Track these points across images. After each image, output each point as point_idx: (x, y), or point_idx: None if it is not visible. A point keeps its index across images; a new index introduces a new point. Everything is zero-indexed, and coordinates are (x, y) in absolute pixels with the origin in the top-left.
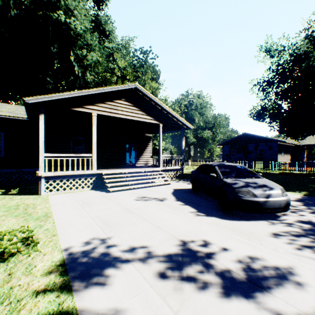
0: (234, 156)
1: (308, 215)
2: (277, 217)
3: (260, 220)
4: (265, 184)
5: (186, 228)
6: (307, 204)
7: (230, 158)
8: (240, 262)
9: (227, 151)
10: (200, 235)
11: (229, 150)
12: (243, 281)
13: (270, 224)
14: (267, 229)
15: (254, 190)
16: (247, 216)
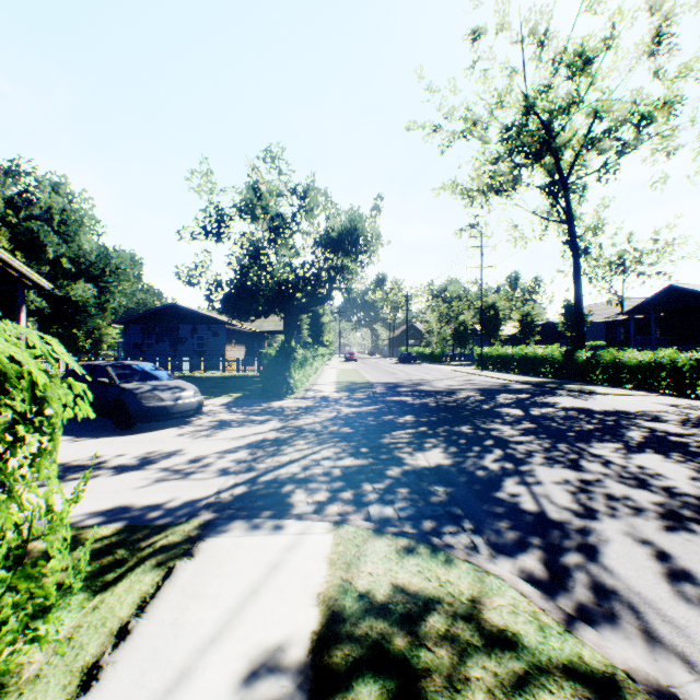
0: (152, 348)
1: (223, 415)
2: (191, 422)
3: (169, 428)
4: (178, 386)
5: (62, 454)
6: (230, 406)
7: (143, 353)
8: (137, 457)
9: (137, 338)
10: (86, 454)
11: (142, 335)
12: (137, 465)
13: (180, 429)
14: (174, 433)
15: (163, 394)
16: (155, 428)
